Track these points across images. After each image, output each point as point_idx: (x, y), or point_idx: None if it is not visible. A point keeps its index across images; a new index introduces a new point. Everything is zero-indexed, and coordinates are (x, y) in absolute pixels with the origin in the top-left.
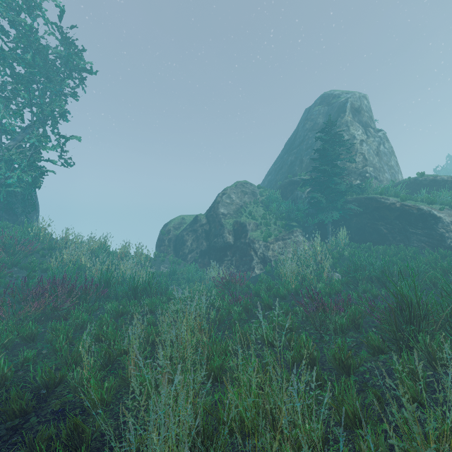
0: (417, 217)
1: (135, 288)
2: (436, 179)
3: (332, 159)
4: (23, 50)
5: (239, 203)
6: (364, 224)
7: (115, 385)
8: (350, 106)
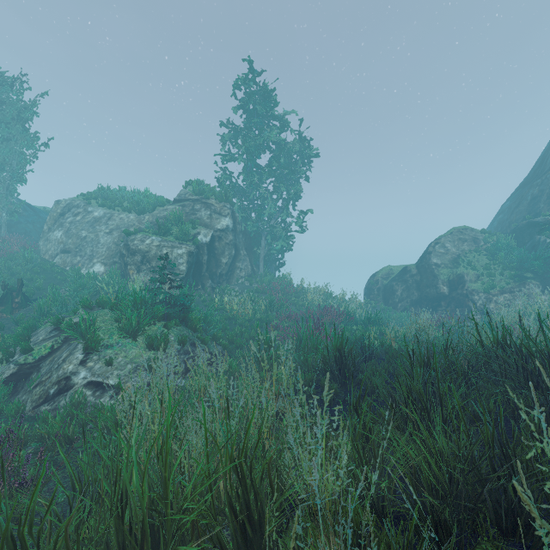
0: None
1: (368, 319)
2: None
3: None
4: (276, 155)
5: (455, 252)
6: None
7: None
8: None
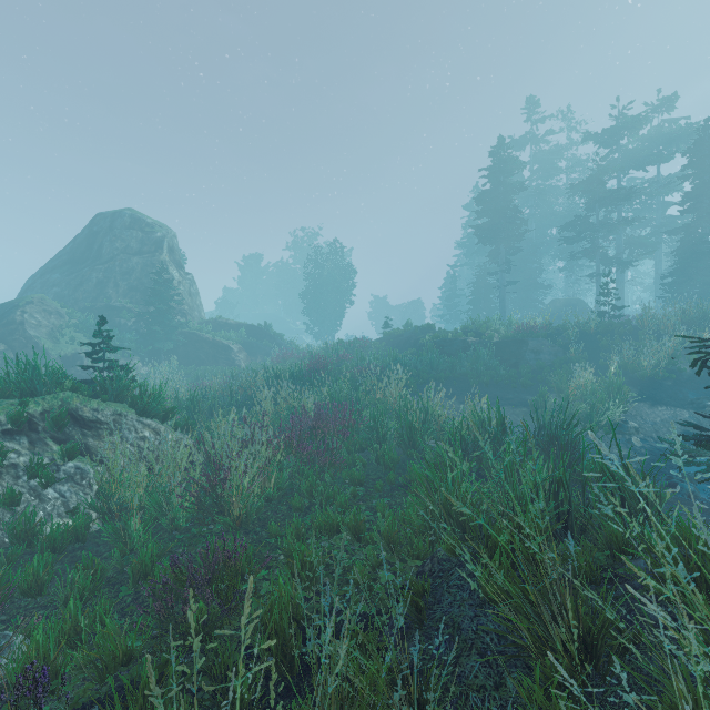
0: (222, 348)
1: None
2: (228, 322)
3: (166, 299)
4: None
5: (47, 325)
6: (189, 352)
7: None
8: (167, 245)
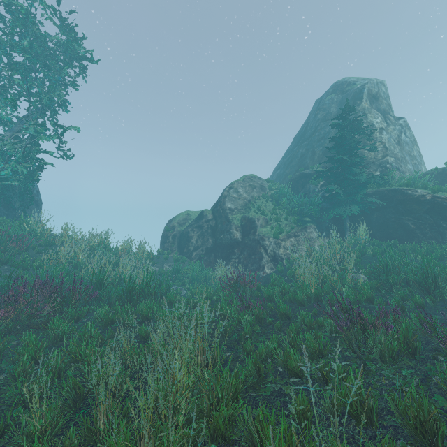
0: None
1: (130, 290)
2: None
3: (350, 147)
4: (21, 37)
5: (246, 197)
6: (387, 219)
7: (76, 442)
8: (367, 92)
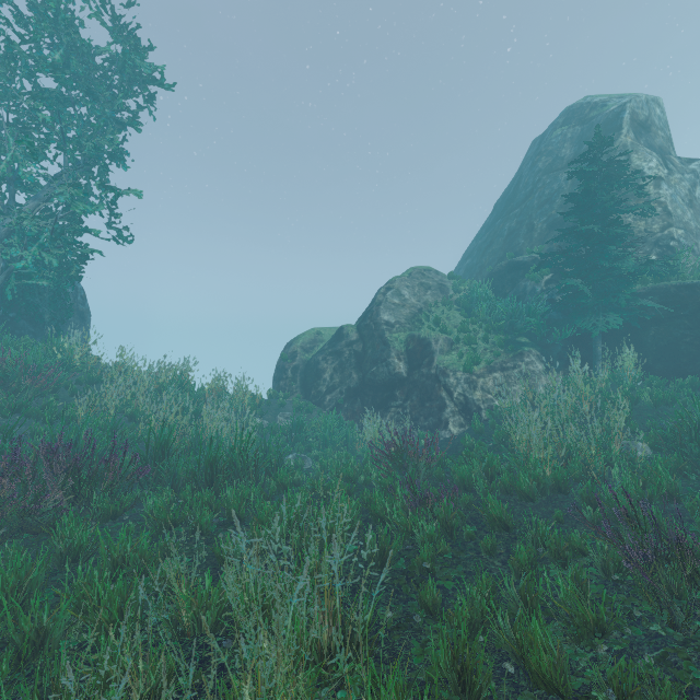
0: None
1: (212, 463)
2: None
3: (604, 211)
4: (53, 50)
5: (415, 304)
6: (677, 340)
7: None
8: (630, 117)
